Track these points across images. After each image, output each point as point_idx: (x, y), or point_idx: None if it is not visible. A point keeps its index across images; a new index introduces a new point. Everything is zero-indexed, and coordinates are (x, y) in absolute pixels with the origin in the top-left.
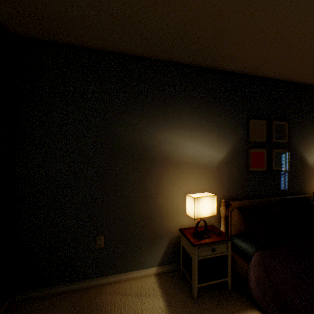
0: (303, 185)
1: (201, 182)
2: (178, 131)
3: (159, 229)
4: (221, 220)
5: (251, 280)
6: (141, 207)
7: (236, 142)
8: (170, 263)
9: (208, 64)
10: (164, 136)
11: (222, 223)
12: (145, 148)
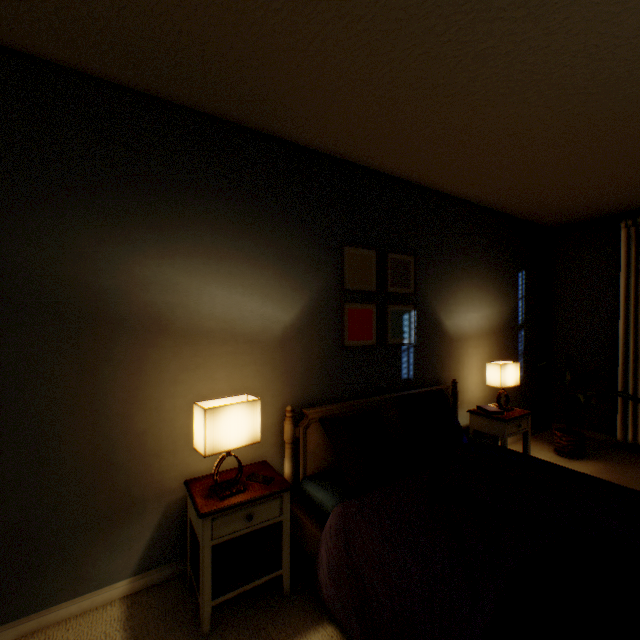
0: (439, 368)
1: (244, 372)
2: (188, 261)
3: (138, 489)
4: (286, 448)
5: (322, 566)
6: (85, 442)
7: (319, 290)
8: (169, 561)
9: (258, 122)
10: (150, 270)
11: (288, 456)
12: (96, 298)
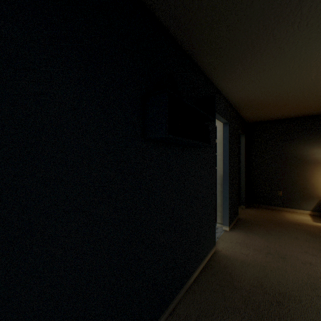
0: None
1: None
2: None
3: (311, 194)
4: None
5: None
6: (300, 183)
7: None
8: (319, 212)
9: None
10: (314, 150)
11: None
12: (302, 157)
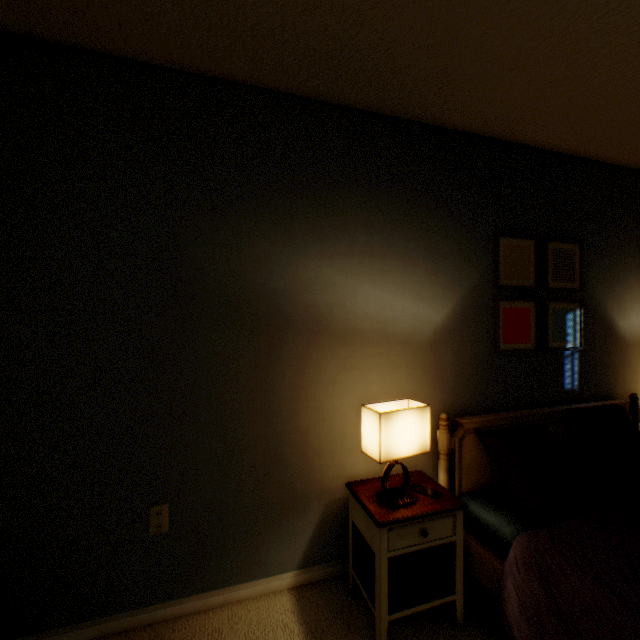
0: (609, 379)
1: (395, 375)
2: (344, 261)
3: (301, 485)
4: (440, 459)
5: (509, 602)
6: (259, 436)
7: (471, 287)
8: (327, 560)
9: (412, 110)
10: (311, 271)
11: (443, 468)
12: (268, 300)
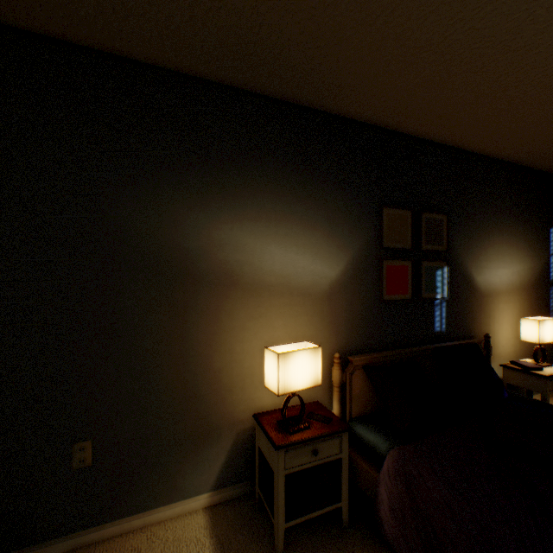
0: (469, 322)
1: (297, 322)
2: (253, 225)
3: (215, 418)
4: (334, 391)
5: (382, 505)
6: (177, 376)
7: (360, 248)
8: (238, 481)
9: (310, 99)
10: (224, 233)
11: (336, 398)
12: (185, 257)
